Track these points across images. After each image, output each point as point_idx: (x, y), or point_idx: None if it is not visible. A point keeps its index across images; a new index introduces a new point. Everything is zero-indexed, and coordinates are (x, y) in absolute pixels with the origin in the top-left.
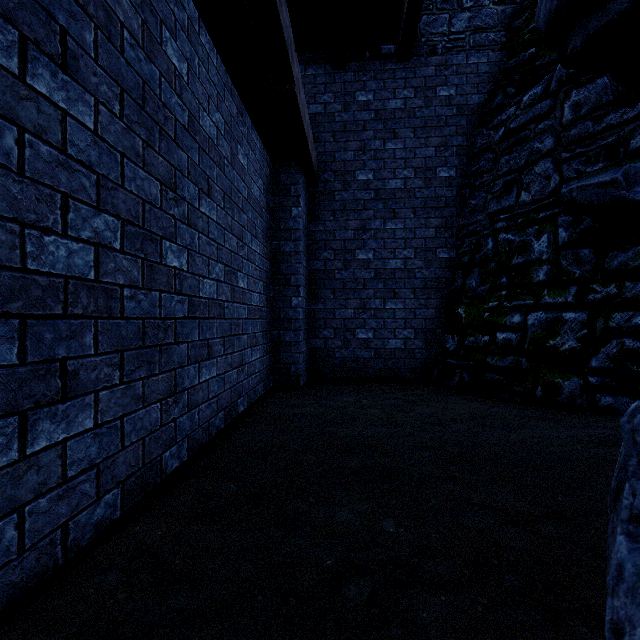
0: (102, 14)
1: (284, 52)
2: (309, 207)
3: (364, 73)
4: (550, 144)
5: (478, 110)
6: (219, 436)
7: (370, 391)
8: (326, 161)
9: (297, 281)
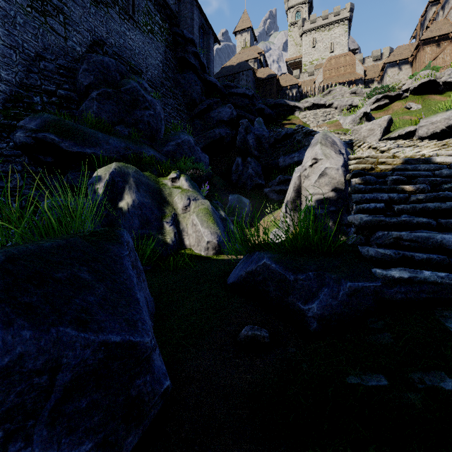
0: None
1: None
2: None
3: None
4: (20, 169)
5: None
6: None
7: None
8: None
9: None
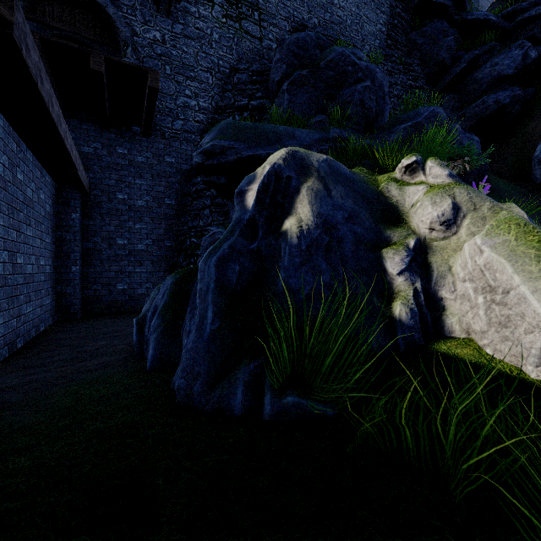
0: (4, 184)
1: (73, 164)
2: (83, 209)
3: (122, 137)
4: (209, 203)
5: (186, 173)
6: (35, 339)
7: (123, 317)
8: (96, 183)
9: (75, 257)
